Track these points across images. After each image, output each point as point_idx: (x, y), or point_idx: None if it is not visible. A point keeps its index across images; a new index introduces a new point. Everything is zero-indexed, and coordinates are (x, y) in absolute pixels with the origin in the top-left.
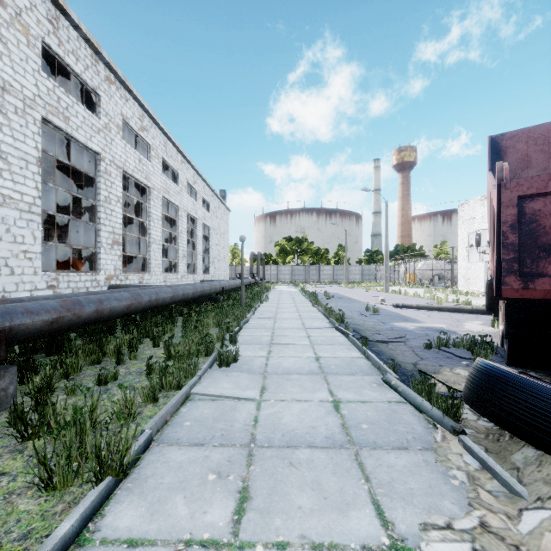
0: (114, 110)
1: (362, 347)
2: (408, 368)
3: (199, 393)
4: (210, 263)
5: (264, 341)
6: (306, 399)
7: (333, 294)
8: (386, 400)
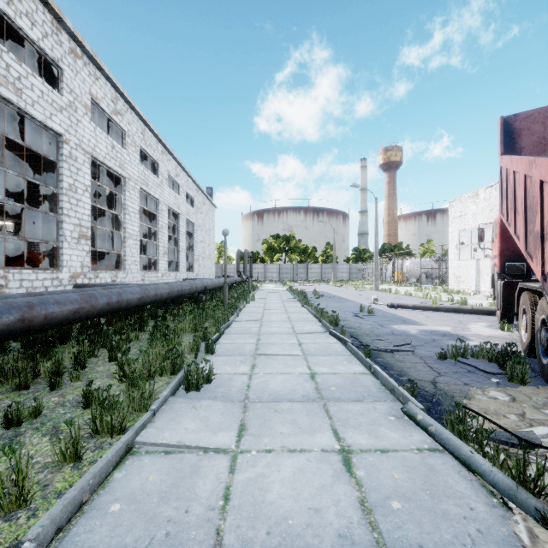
0: (80, 88)
1: (365, 359)
2: (427, 388)
3: (147, 443)
4: (194, 261)
5: (248, 351)
6: (303, 447)
7: (322, 292)
8: (415, 447)
